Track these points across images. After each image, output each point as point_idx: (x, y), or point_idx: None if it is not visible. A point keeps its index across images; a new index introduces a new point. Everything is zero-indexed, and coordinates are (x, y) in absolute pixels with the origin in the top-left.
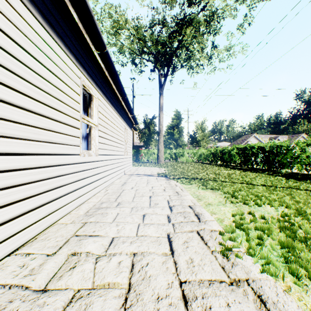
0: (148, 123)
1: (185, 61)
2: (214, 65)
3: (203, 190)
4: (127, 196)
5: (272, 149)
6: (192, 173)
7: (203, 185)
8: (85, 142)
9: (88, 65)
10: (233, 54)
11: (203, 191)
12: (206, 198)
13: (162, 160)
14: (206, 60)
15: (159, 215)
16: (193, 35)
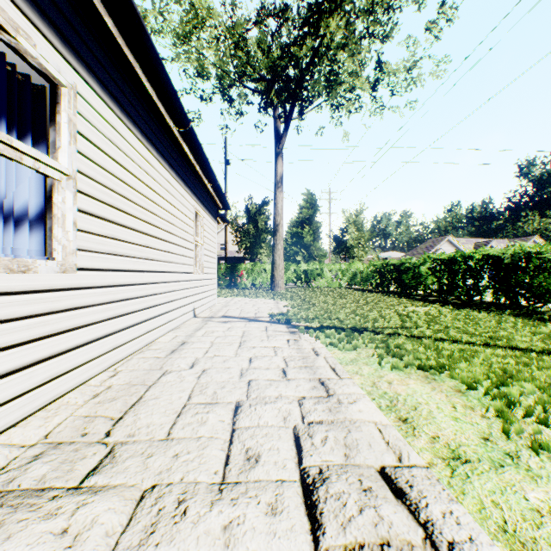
0: (254, 212)
1: (327, 87)
2: (381, 102)
3: (397, 371)
4: (158, 406)
5: (517, 261)
6: (348, 314)
7: (388, 351)
8: (30, 228)
9: None
10: (418, 79)
11: (400, 378)
12: (425, 412)
13: (281, 283)
14: (368, 86)
15: None
16: (340, 43)
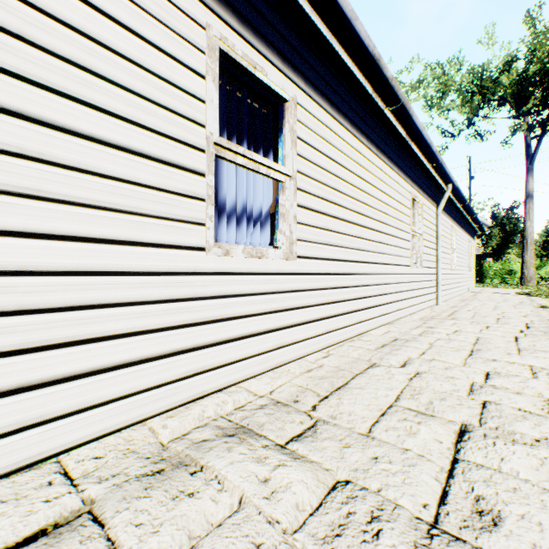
0: (500, 217)
1: None
2: None
3: None
4: (481, 299)
5: None
6: None
7: None
8: None
9: (452, 213)
10: None
11: None
12: None
13: (531, 279)
14: None
15: (509, 303)
16: None
